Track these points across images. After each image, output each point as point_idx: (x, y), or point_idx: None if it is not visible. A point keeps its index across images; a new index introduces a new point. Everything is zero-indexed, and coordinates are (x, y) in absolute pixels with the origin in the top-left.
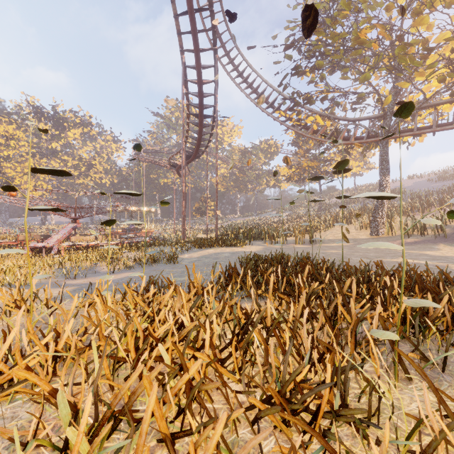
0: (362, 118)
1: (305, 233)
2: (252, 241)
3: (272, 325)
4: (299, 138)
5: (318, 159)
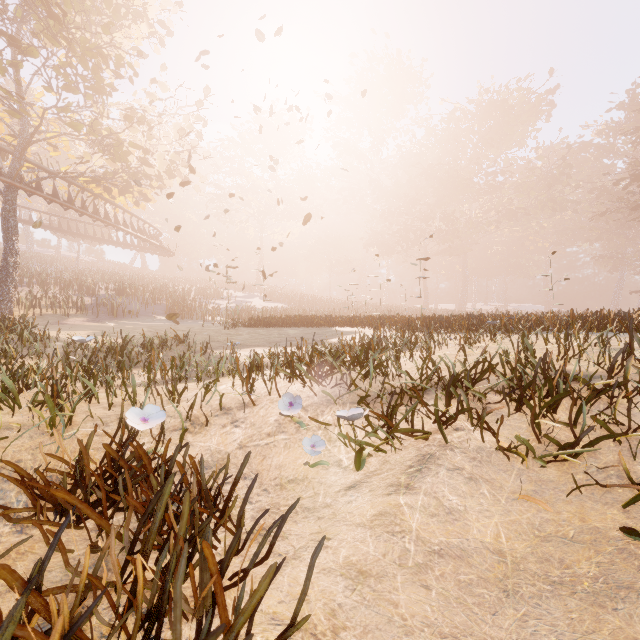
0: None
1: None
2: None
3: None
4: None
5: None
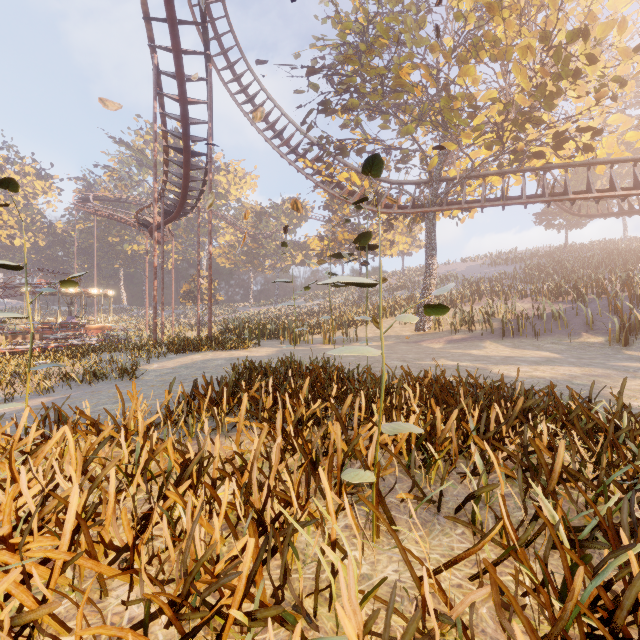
0: (406, 181)
1: (339, 328)
2: (265, 341)
3: (232, 473)
4: (334, 200)
5: (358, 231)
